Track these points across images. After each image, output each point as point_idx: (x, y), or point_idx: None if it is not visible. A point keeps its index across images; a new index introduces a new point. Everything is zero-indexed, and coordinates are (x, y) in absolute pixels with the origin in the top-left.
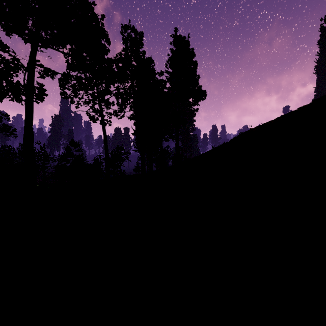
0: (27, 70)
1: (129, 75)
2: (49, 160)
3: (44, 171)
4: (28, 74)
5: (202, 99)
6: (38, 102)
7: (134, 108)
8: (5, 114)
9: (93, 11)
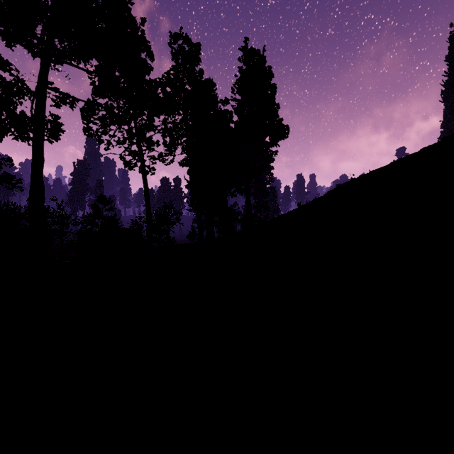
0: (36, 96)
1: (180, 103)
2: (68, 223)
3: (62, 238)
4: (37, 101)
5: (283, 138)
6: (51, 141)
7: (188, 150)
8: (7, 159)
9: (130, 13)
